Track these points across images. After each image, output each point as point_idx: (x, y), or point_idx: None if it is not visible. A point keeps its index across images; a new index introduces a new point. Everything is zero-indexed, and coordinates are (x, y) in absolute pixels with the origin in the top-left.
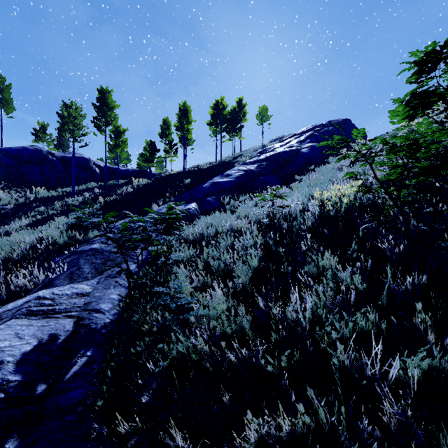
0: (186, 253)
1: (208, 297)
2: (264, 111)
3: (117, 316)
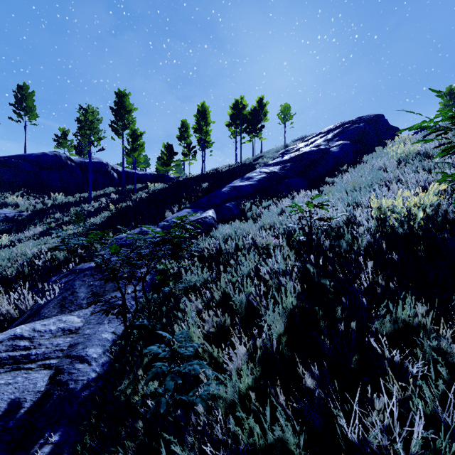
0: (199, 276)
1: (225, 358)
2: (286, 110)
3: (108, 367)
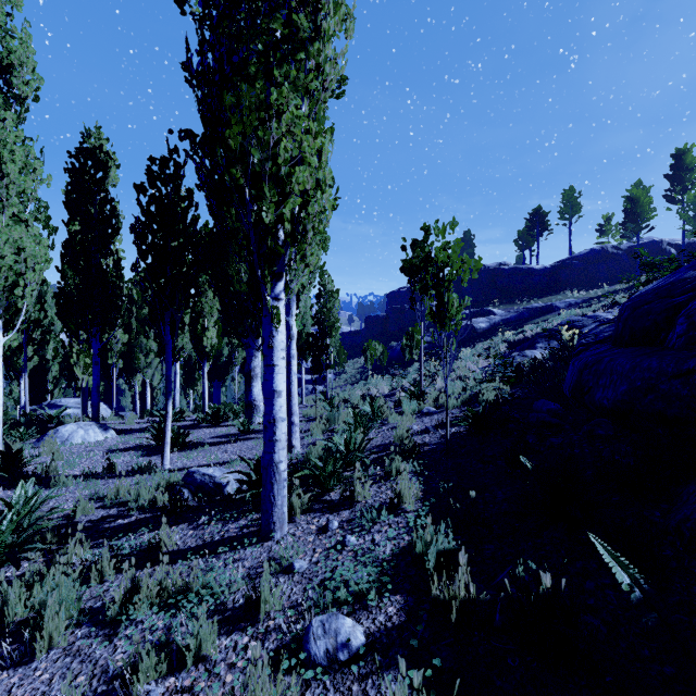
0: None
1: None
2: None
3: None
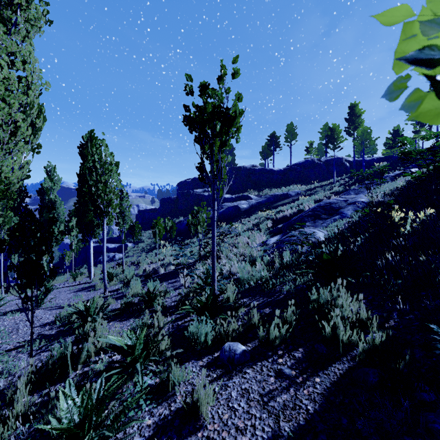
0: None
1: None
2: None
3: None
